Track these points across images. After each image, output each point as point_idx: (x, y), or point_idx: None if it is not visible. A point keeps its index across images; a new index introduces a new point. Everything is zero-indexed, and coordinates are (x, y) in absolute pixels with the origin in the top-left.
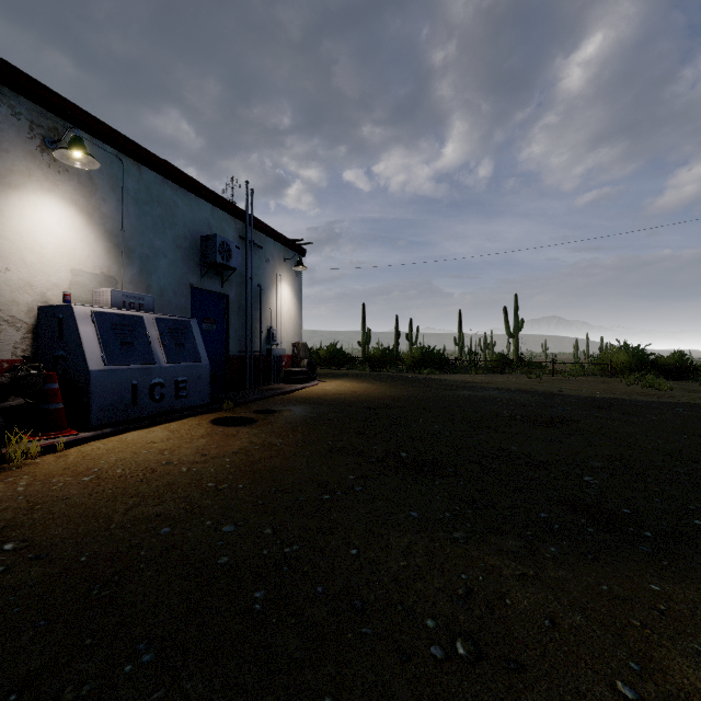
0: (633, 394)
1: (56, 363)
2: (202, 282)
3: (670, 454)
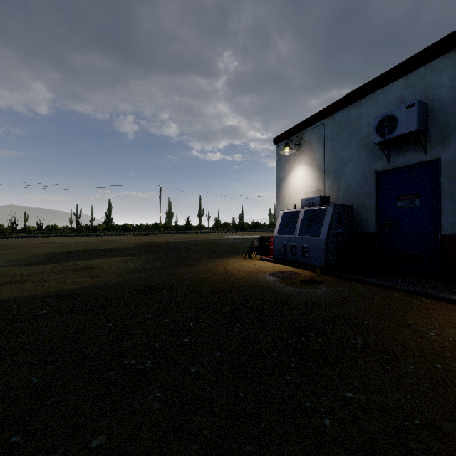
0: None
1: None
2: (390, 162)
3: None
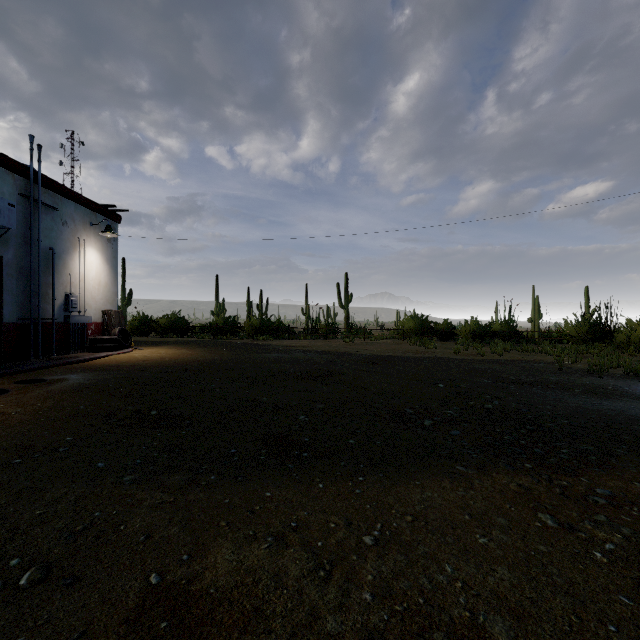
0: (409, 352)
1: None
2: None
3: (384, 394)
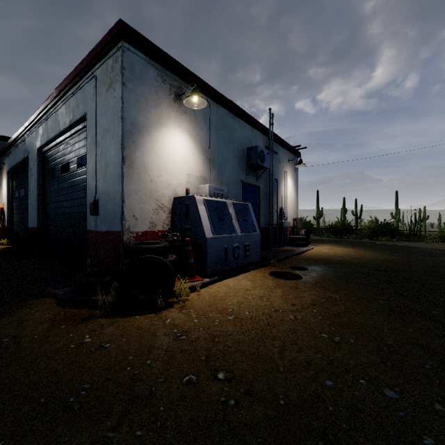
0: None
1: (184, 232)
2: (246, 178)
3: None
